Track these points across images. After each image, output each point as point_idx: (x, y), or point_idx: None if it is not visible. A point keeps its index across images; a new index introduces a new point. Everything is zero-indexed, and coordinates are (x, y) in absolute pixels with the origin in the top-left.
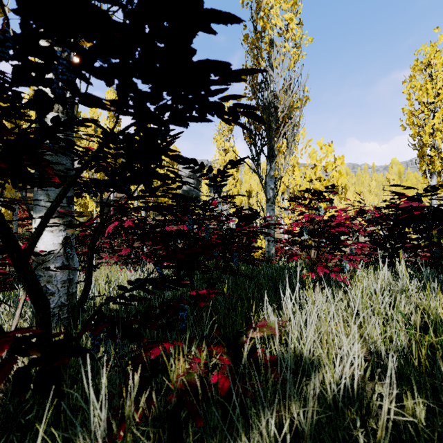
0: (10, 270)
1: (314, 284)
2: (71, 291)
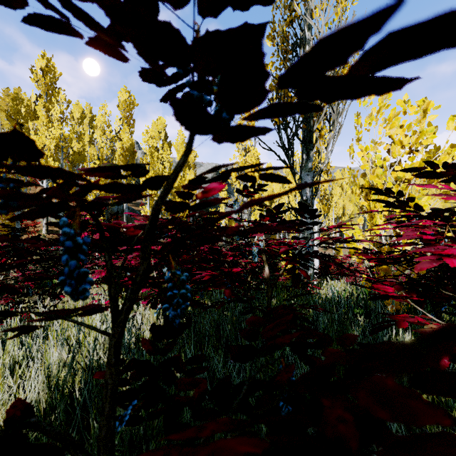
0: None
1: None
2: None
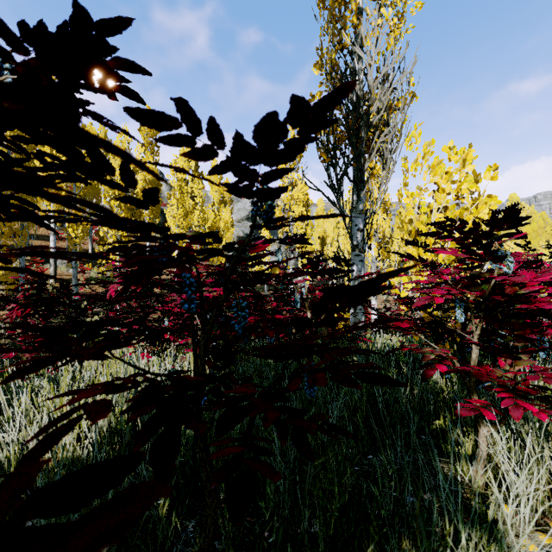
0: (5, 343)
1: (478, 419)
2: None
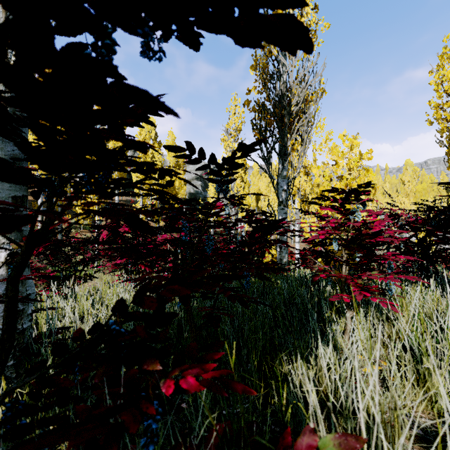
0: None
1: (346, 308)
2: (20, 327)
